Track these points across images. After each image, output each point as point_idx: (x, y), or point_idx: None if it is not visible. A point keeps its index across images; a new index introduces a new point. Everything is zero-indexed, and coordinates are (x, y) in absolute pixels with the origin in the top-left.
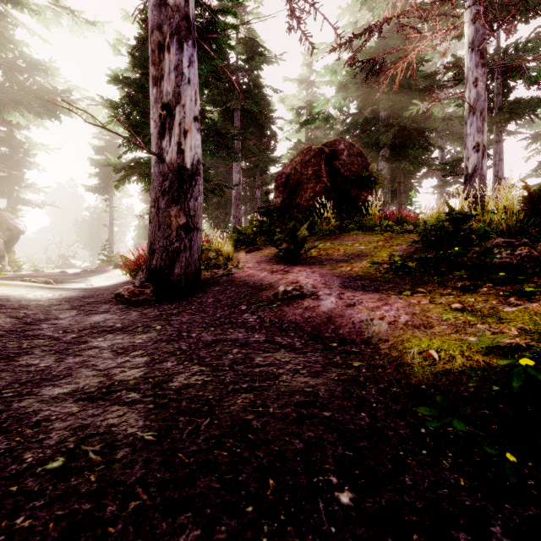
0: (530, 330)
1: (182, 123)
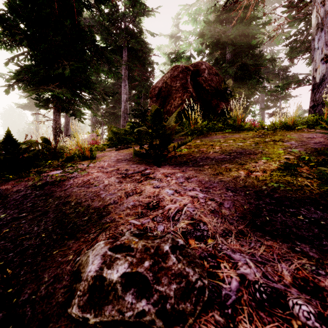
0: None
1: None
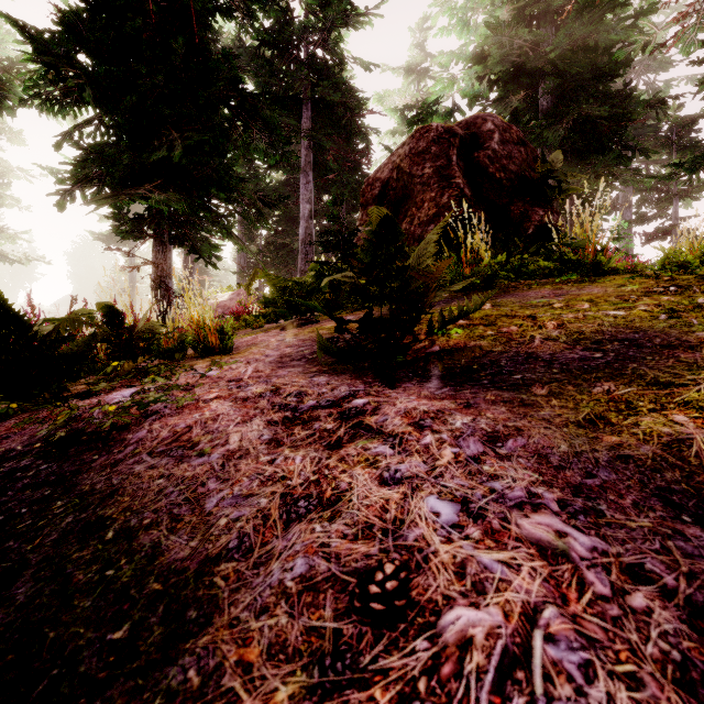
0: None
1: None
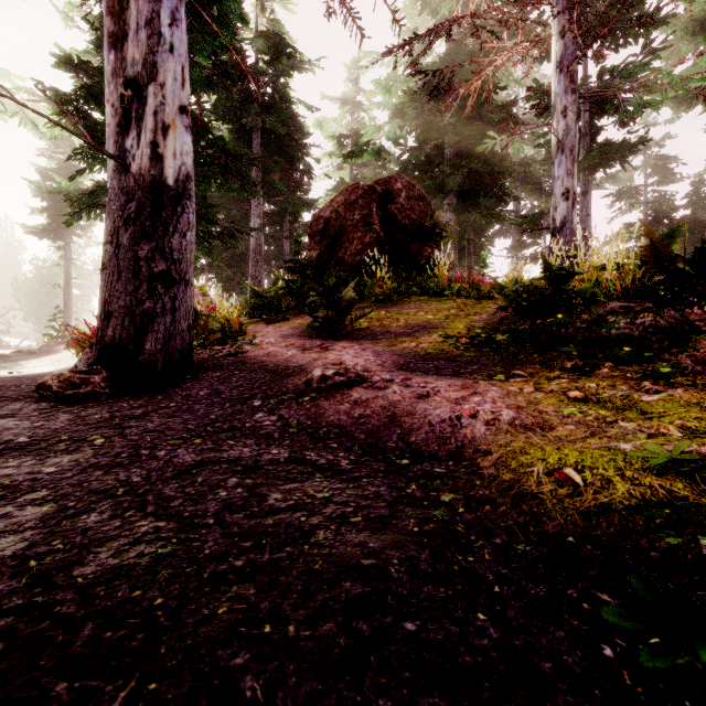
0: (697, 430)
1: (159, 113)
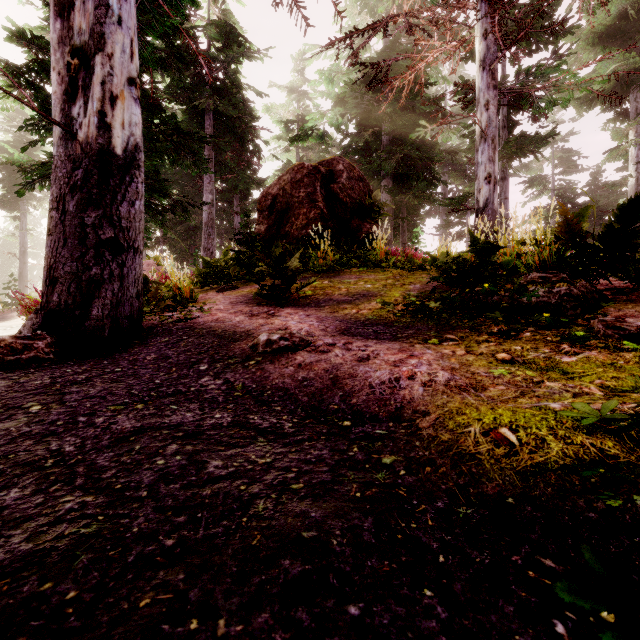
0: (616, 389)
1: (106, 83)
